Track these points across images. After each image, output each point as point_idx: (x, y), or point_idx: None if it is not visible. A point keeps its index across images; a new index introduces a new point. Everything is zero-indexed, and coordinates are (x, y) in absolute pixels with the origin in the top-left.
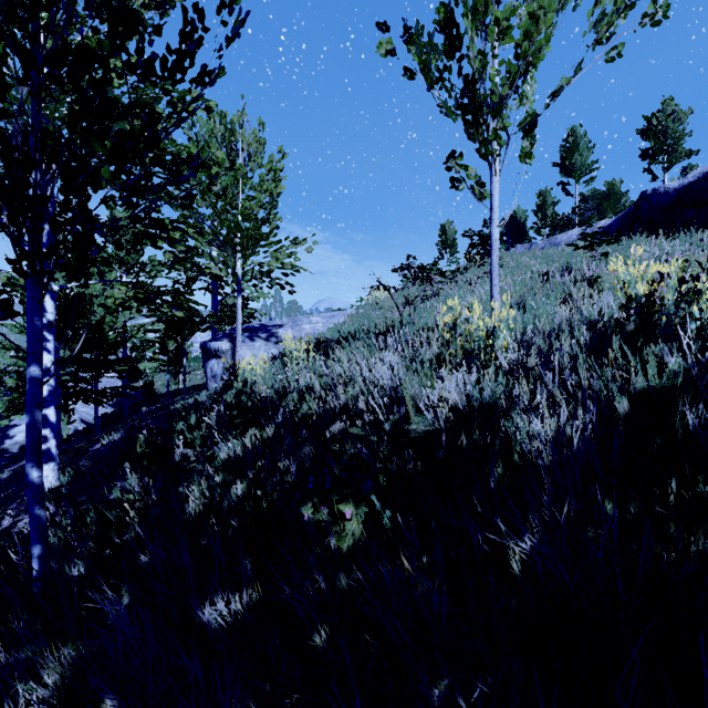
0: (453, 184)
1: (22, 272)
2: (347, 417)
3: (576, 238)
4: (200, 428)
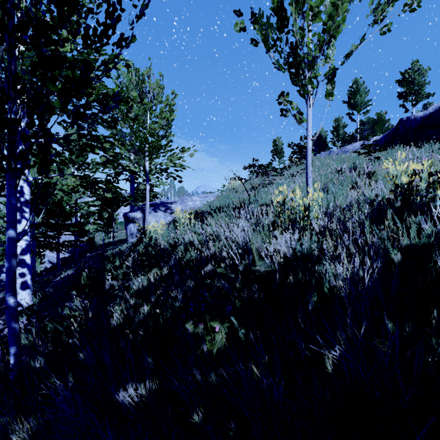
0: (282, 113)
1: (2, 169)
2: (215, 261)
3: (358, 148)
4: (122, 268)
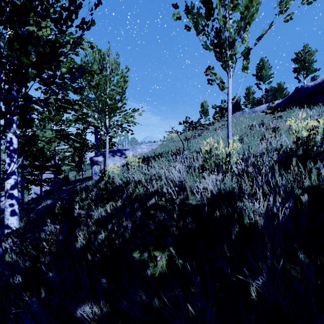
0: (209, 82)
1: None
2: (158, 196)
3: (264, 109)
4: (87, 199)
